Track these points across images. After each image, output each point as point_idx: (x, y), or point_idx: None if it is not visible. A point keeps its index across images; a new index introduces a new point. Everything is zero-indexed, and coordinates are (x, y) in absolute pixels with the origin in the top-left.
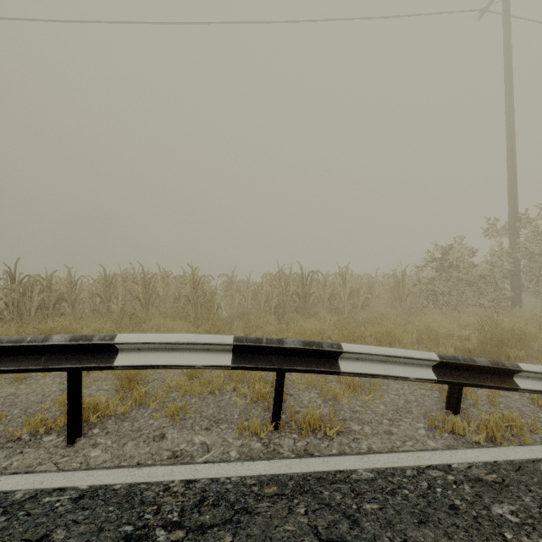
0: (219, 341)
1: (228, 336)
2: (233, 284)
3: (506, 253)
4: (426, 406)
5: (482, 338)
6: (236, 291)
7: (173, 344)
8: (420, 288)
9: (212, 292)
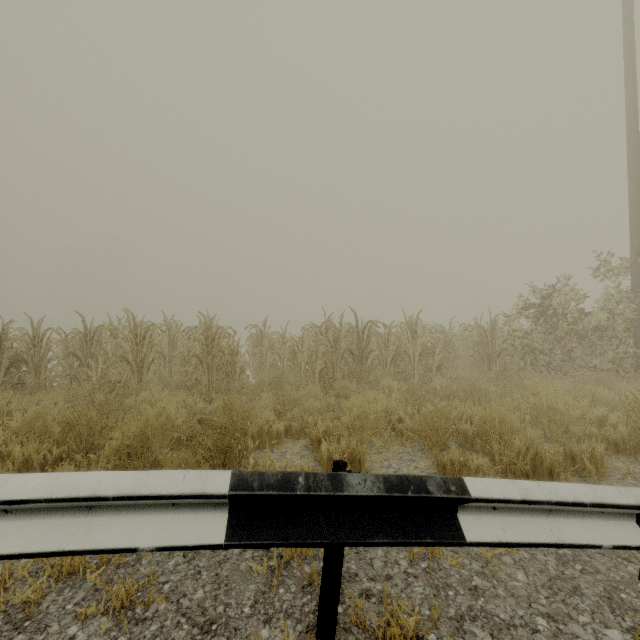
0: (196, 490)
1: (218, 474)
2: (264, 339)
3: (627, 297)
4: (600, 572)
5: (639, 425)
6: (268, 348)
7: (82, 501)
8: (513, 344)
9: (232, 351)
